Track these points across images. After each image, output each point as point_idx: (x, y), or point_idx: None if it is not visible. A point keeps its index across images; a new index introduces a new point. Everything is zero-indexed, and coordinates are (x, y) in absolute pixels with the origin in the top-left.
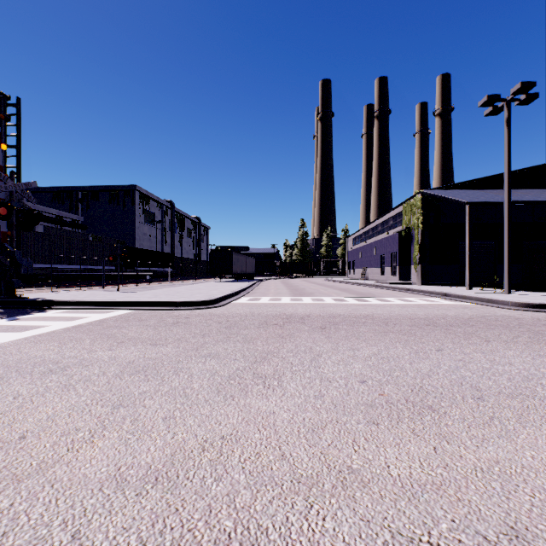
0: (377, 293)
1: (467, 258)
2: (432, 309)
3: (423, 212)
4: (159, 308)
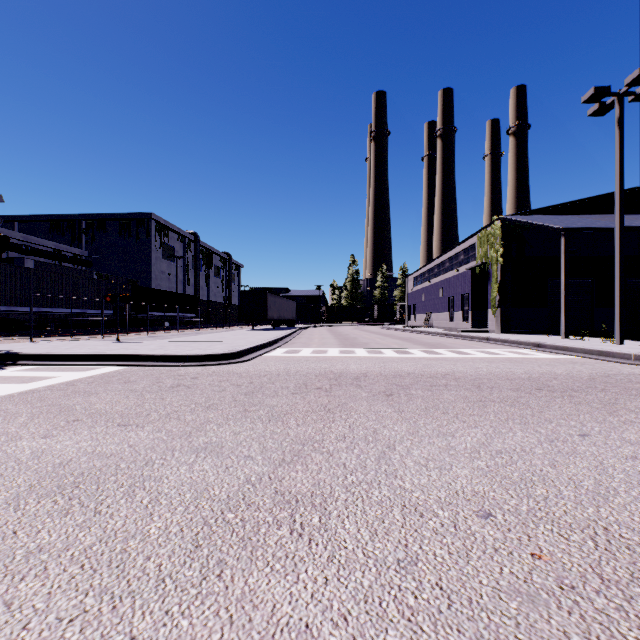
0: (448, 343)
1: (563, 298)
2: (531, 364)
3: (504, 243)
4: (160, 364)
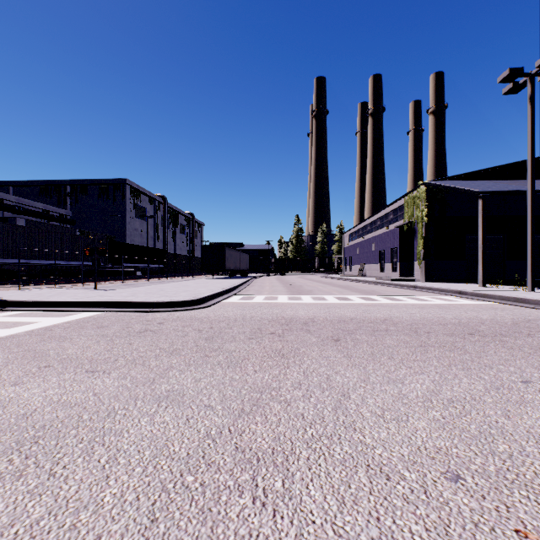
0: (381, 290)
1: (481, 252)
2: (458, 310)
3: (428, 205)
4: (131, 310)
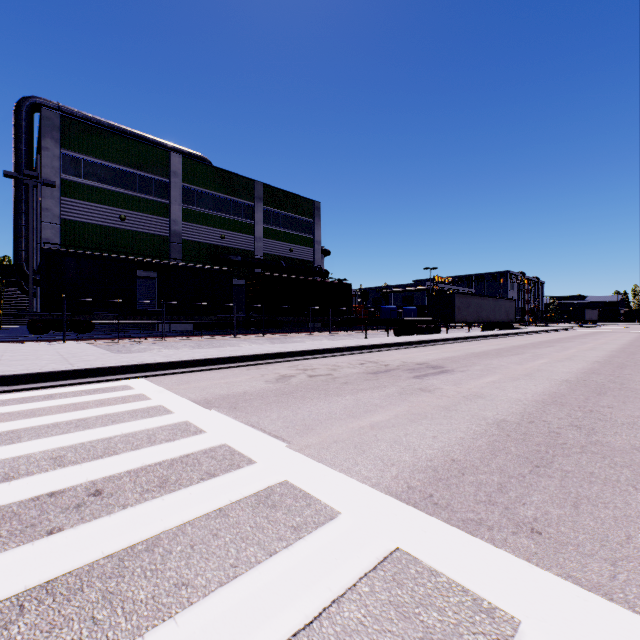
0: None
1: None
2: None
3: None
4: (578, 327)
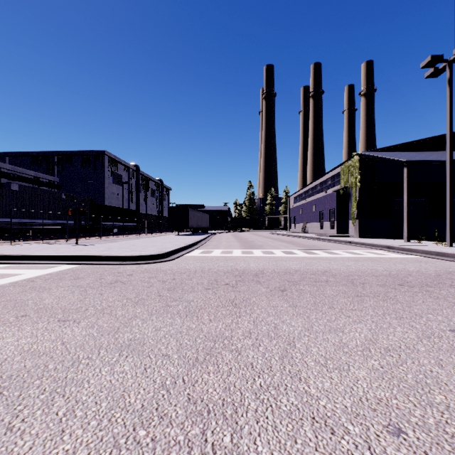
0: (321, 245)
1: (406, 212)
2: (387, 263)
3: (360, 172)
4: (105, 263)
